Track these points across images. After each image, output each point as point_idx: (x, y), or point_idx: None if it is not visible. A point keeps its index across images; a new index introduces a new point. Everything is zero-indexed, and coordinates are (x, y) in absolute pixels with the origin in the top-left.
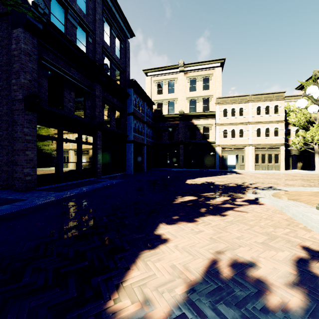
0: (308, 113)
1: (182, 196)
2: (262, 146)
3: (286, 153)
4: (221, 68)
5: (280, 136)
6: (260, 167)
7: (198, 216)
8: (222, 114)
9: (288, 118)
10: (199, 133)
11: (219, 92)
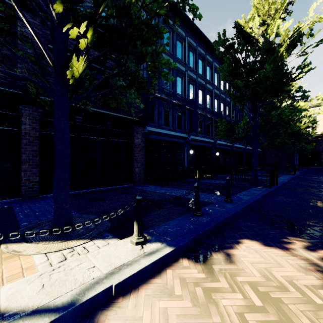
0: None
1: None
2: None
3: None
4: None
5: None
6: None
7: None
8: None
9: None
10: None
11: None
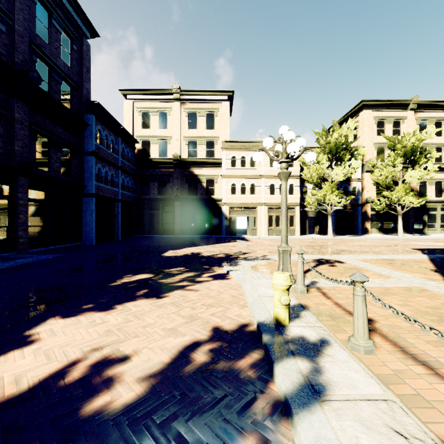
0: (321, 168)
1: (134, 275)
2: (276, 206)
3: (303, 214)
4: (229, 103)
5: (296, 194)
6: (274, 232)
7: (124, 301)
8: (229, 163)
9: (302, 173)
10: (201, 186)
11: (227, 134)
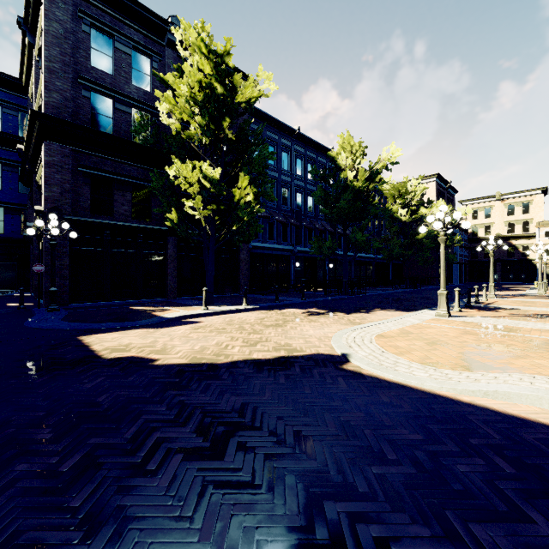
0: None
1: (499, 287)
2: None
3: None
4: (542, 195)
5: None
6: None
7: (503, 288)
8: (542, 236)
9: None
10: (518, 251)
11: (540, 216)
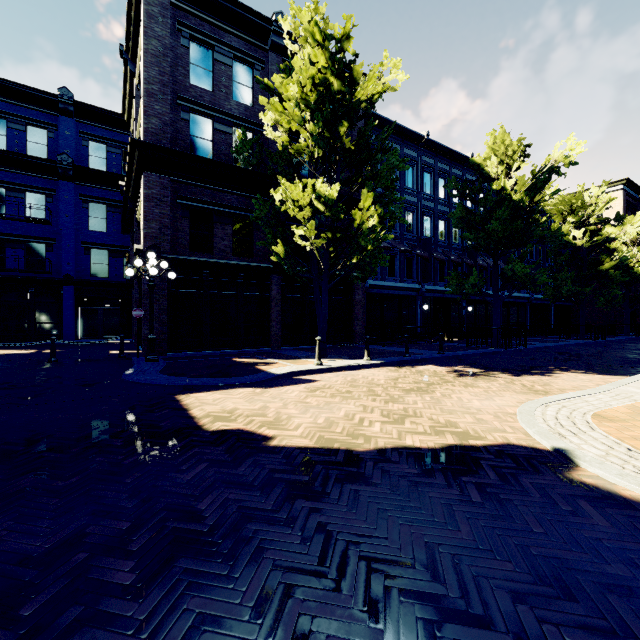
0: None
1: None
2: None
3: None
4: None
5: None
6: None
7: None
8: None
9: None
10: None
11: None
